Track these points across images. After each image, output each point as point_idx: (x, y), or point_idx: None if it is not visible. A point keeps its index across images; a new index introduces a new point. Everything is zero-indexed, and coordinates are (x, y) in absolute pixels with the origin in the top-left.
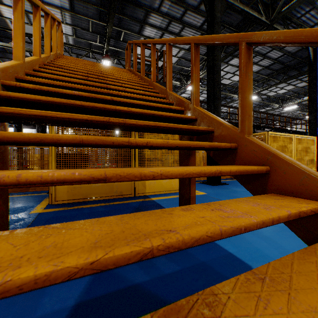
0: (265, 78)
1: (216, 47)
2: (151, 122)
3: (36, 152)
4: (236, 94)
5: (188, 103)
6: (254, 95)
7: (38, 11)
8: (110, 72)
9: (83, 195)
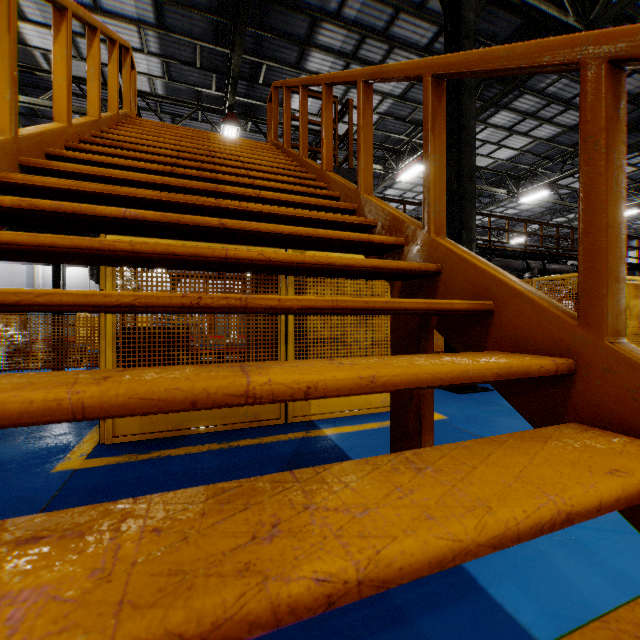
0: (568, 152)
1: (466, 89)
2: (321, 300)
3: (81, 323)
4: (503, 187)
5: (414, 226)
6: (543, 189)
7: (65, 19)
8: (230, 151)
9: (173, 421)
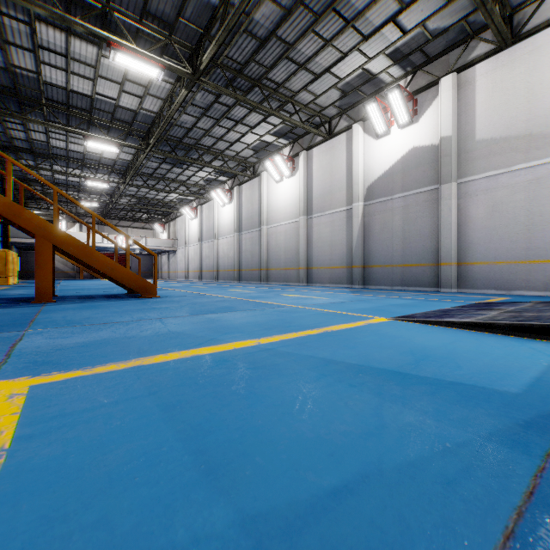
0: None
1: None
2: None
3: None
4: None
5: None
6: None
7: None
8: None
9: None
